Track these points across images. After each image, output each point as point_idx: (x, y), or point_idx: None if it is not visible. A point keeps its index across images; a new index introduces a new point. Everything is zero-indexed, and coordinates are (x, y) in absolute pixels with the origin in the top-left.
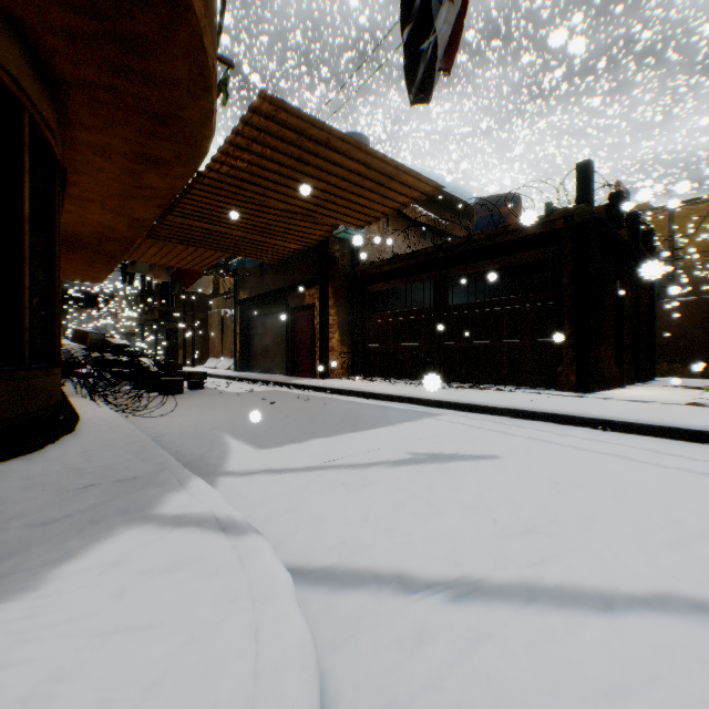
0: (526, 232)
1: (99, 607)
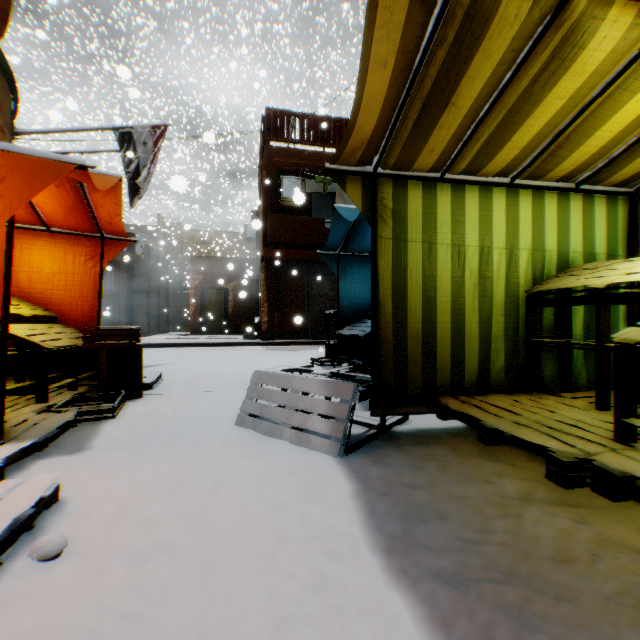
0: None
1: None
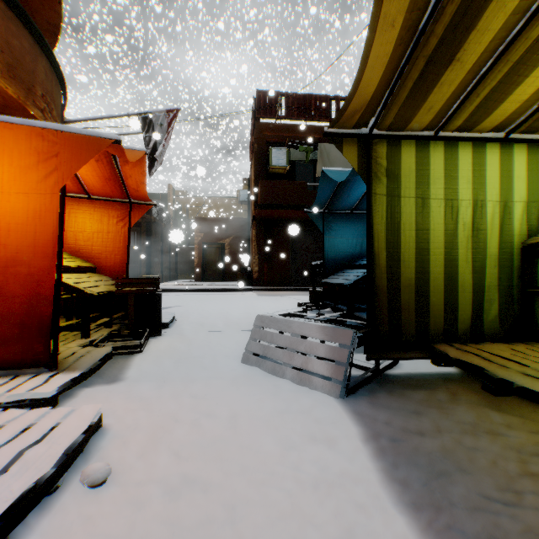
0: None
1: None
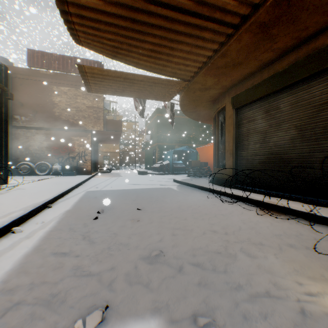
0: None
1: (183, 177)
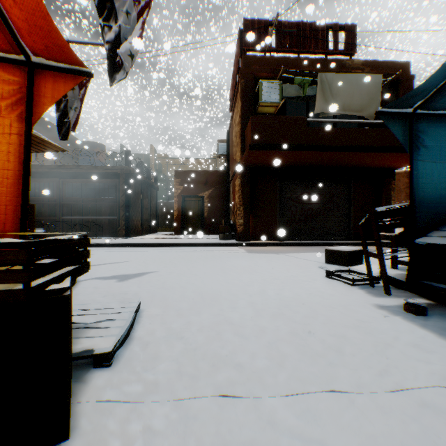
0: (106, 171)
1: None
